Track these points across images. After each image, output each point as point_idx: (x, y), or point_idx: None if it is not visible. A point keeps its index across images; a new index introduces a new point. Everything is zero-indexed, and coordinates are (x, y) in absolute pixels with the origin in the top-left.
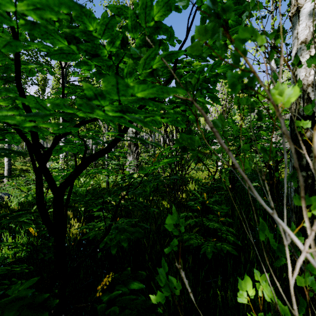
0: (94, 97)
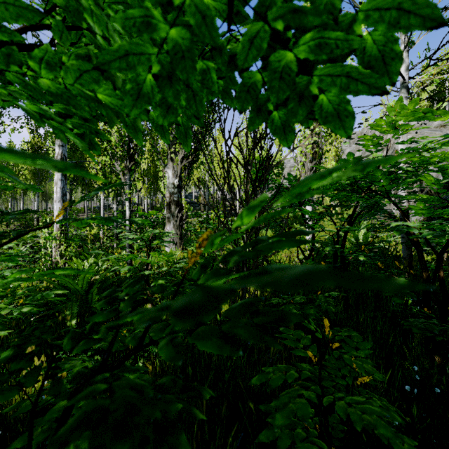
0: None
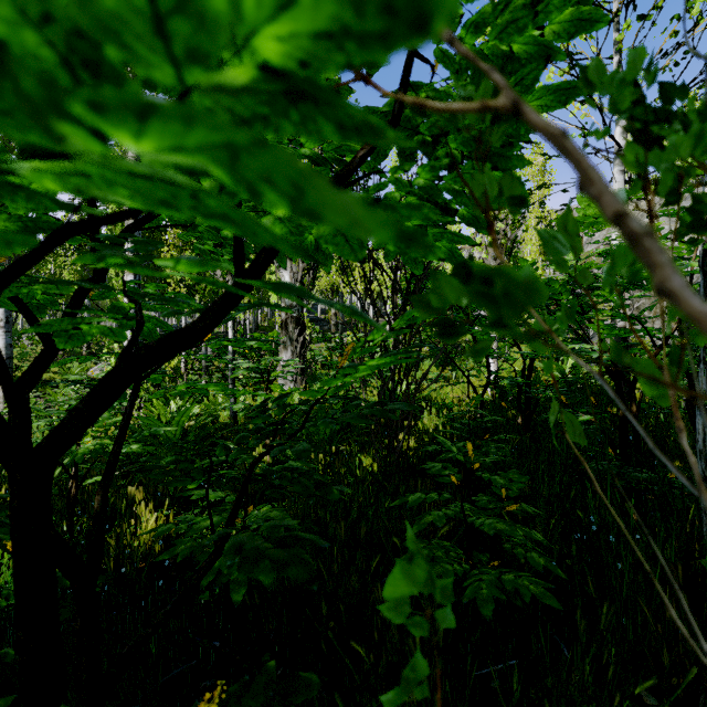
0: (68, 80)
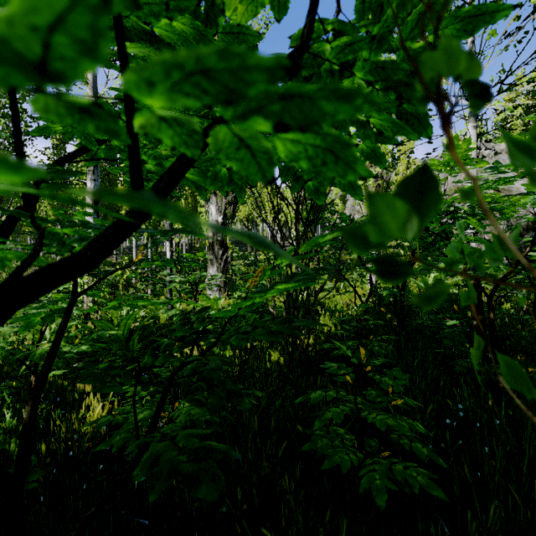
0: None
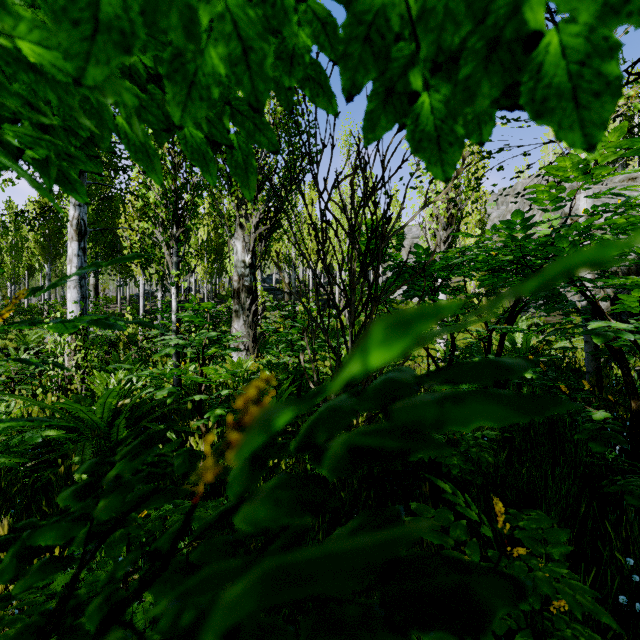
0: None
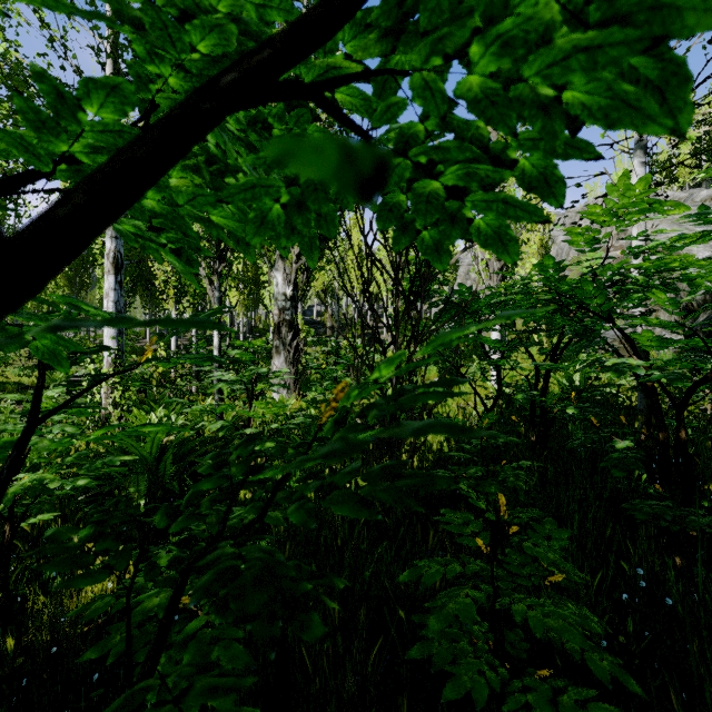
0: None
